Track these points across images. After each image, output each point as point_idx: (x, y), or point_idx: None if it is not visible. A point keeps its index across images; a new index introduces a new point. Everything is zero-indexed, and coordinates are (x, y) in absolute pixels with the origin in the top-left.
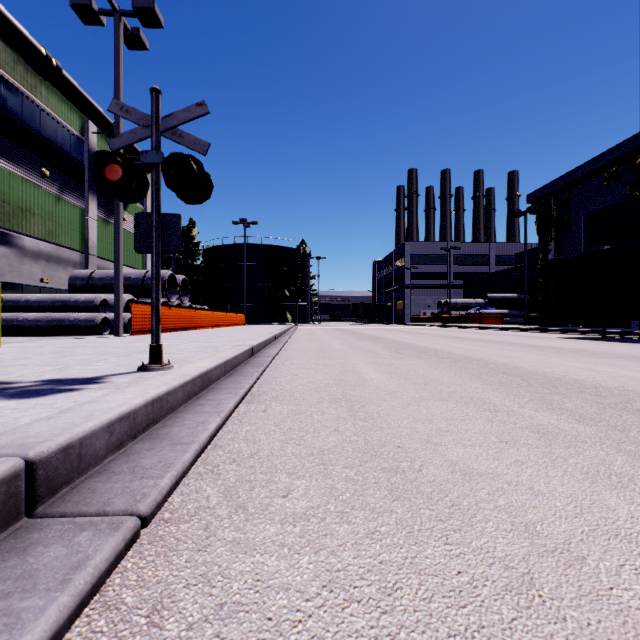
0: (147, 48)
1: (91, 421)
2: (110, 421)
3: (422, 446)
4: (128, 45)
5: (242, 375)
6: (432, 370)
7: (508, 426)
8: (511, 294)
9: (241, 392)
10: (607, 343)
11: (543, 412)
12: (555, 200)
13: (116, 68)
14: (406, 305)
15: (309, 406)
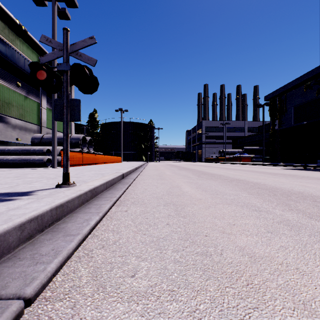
0: (69, 18)
1: (6, 224)
2: (21, 222)
3: (220, 235)
4: (60, 17)
5: (116, 189)
6: (219, 186)
7: (269, 221)
8: (256, 147)
9: (114, 199)
10: (308, 171)
11: (287, 212)
12: (278, 99)
13: (53, 28)
14: (203, 152)
15: (152, 208)
